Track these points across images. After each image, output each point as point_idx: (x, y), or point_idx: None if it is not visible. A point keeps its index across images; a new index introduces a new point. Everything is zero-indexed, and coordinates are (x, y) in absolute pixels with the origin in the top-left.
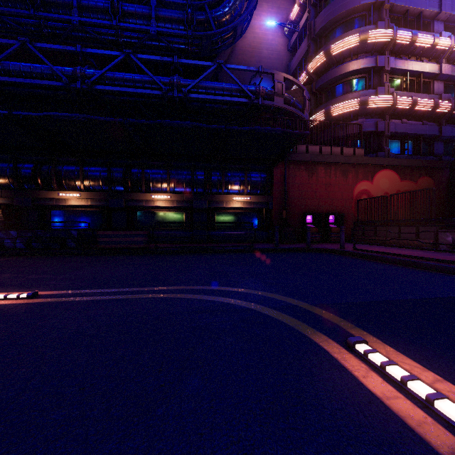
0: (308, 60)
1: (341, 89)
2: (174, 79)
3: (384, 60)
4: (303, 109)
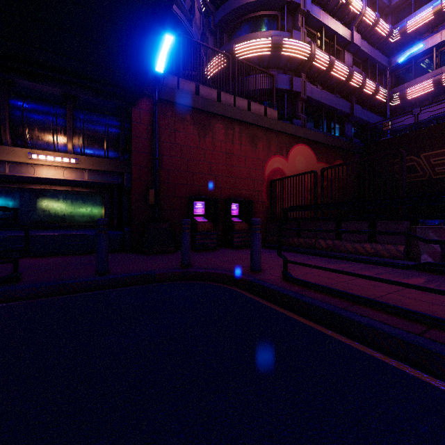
0: None
1: (248, 28)
2: None
3: None
4: (191, 19)
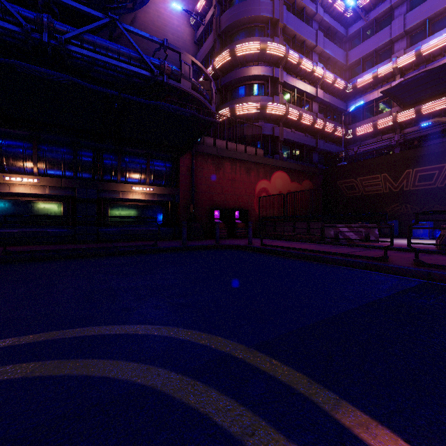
0: (215, 55)
1: (244, 91)
2: (43, 18)
3: (279, 72)
4: (211, 100)
